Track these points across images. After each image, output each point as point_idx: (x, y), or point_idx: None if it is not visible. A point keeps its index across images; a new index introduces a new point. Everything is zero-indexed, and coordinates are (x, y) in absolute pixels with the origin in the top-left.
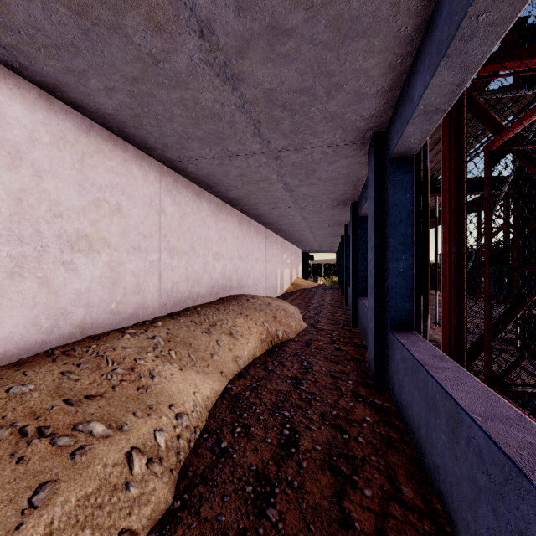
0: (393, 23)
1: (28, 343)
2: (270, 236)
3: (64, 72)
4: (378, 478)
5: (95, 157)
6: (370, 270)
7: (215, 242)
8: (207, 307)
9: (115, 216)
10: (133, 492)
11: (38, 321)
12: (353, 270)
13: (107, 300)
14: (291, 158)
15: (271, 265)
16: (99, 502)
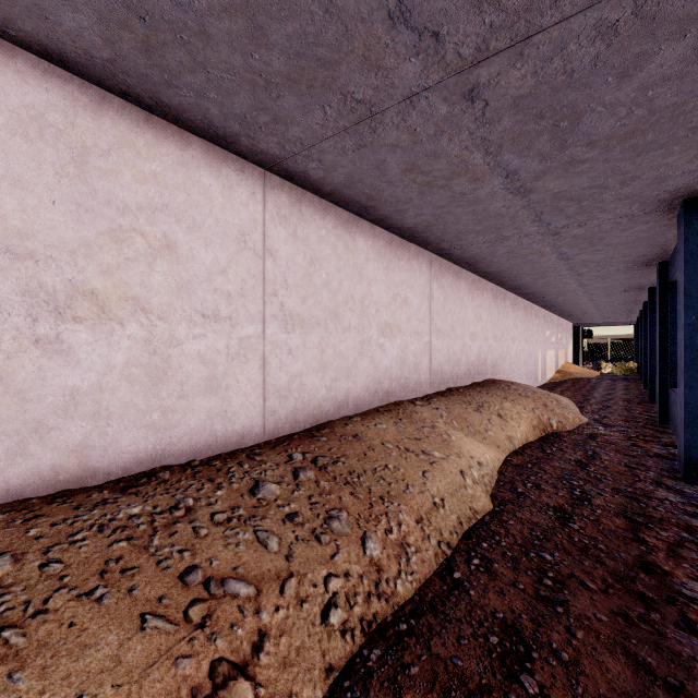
0: (692, 136)
1: (365, 401)
2: (528, 309)
3: (393, 212)
4: (675, 530)
5: (393, 261)
6: (680, 352)
7: (471, 321)
8: (468, 389)
9: (404, 306)
10: (470, 492)
11: (369, 386)
12: (662, 353)
13: (399, 375)
14: (573, 232)
15: (530, 345)
16: (455, 489)
